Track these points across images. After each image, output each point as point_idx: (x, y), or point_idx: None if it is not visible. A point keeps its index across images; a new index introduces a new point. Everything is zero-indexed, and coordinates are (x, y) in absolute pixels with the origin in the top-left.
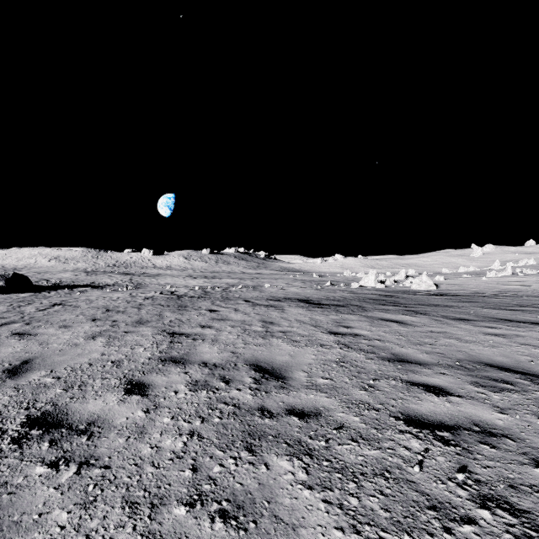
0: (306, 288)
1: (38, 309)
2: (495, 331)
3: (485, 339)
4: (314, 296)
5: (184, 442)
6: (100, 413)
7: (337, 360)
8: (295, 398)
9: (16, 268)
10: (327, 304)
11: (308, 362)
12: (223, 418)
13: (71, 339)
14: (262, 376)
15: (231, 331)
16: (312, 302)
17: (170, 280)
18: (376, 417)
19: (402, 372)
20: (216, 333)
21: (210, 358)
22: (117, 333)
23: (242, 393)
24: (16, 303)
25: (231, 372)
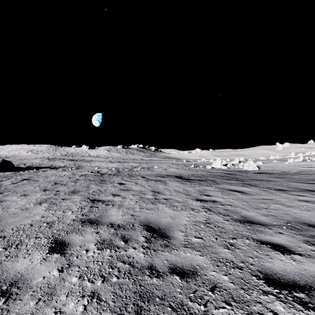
0: (179, 169)
1: (12, 182)
2: (305, 198)
3: (301, 205)
4: (185, 174)
5: (85, 306)
6: (24, 272)
7: (204, 221)
8: (176, 256)
9: (7, 156)
10: (193, 179)
11: (184, 223)
12: (120, 277)
13: (25, 205)
14: (151, 236)
15: (132, 198)
16: (184, 178)
17: (98, 163)
18: (241, 276)
19: (251, 232)
20: (122, 200)
21: (116, 220)
22: (57, 200)
23: (136, 252)
24: (0, 178)
25: (129, 232)
